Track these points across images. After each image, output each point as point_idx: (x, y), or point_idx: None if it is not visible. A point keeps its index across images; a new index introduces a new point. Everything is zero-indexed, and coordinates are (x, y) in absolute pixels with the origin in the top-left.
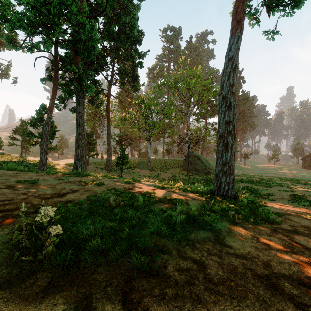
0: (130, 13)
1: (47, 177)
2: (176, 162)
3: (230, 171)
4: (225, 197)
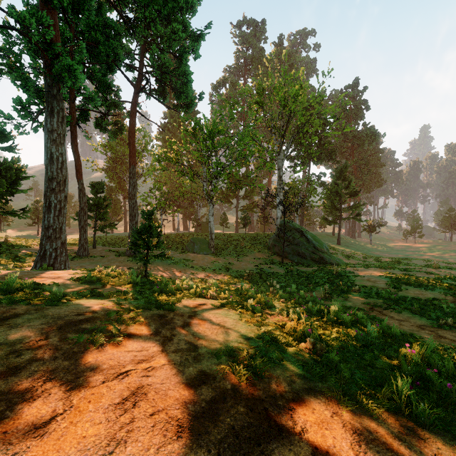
0: None
1: None
2: (260, 240)
3: None
4: None
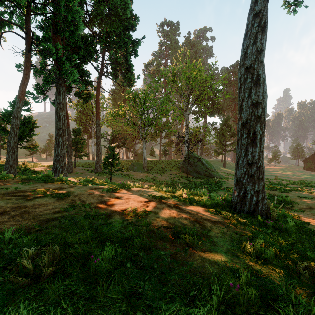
0: None
1: None
2: (174, 164)
3: (259, 175)
4: (253, 213)
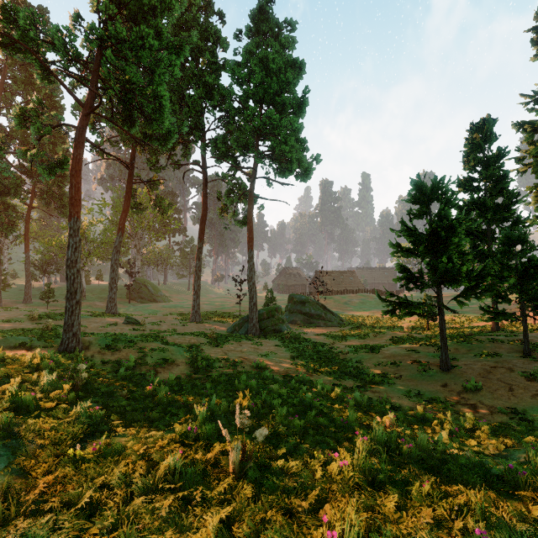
0: (57, 149)
1: None
2: (123, 290)
3: (113, 301)
4: (110, 313)
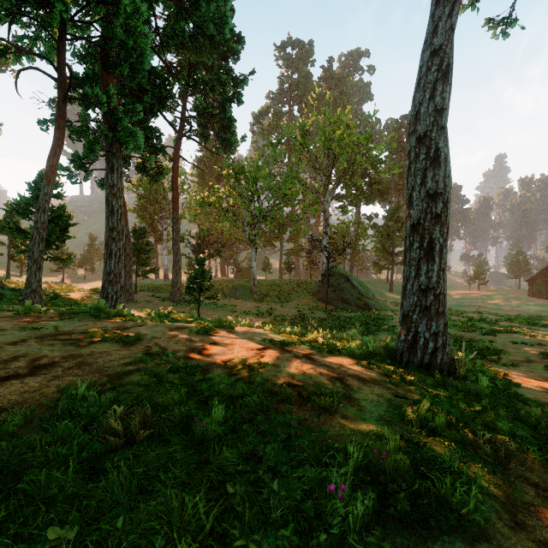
0: None
1: (9, 322)
2: (305, 286)
3: (437, 308)
4: (429, 367)
